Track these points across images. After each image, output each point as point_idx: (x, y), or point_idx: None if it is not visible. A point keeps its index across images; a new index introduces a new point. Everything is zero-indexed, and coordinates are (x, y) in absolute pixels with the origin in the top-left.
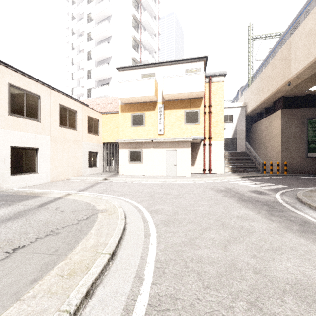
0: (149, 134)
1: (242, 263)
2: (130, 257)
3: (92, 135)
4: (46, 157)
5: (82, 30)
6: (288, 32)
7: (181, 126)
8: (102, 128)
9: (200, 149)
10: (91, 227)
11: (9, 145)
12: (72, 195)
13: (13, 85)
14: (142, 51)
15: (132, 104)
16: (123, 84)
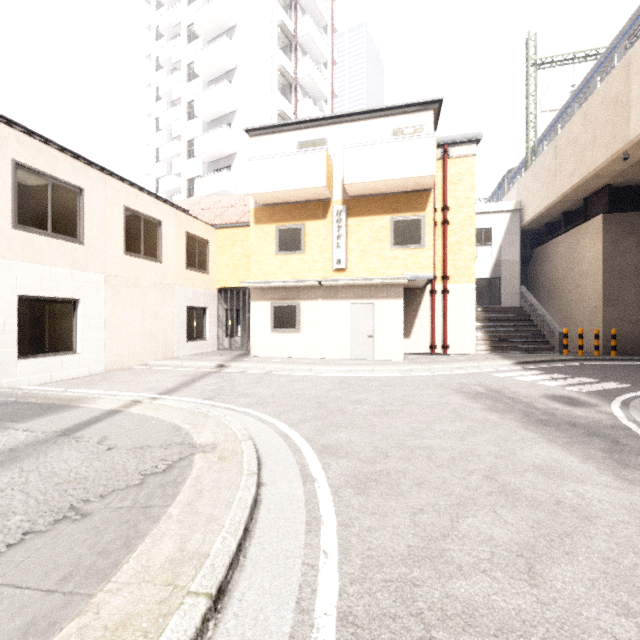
0: (314, 270)
1: (599, 638)
2: (267, 602)
3: (195, 272)
4: (96, 320)
5: (176, 58)
6: (620, 43)
7: (384, 251)
8: (216, 258)
9: (424, 301)
10: (171, 496)
11: (13, 293)
12: (143, 405)
13: (22, 165)
14: (299, 99)
15: (277, 206)
16: (258, 163)
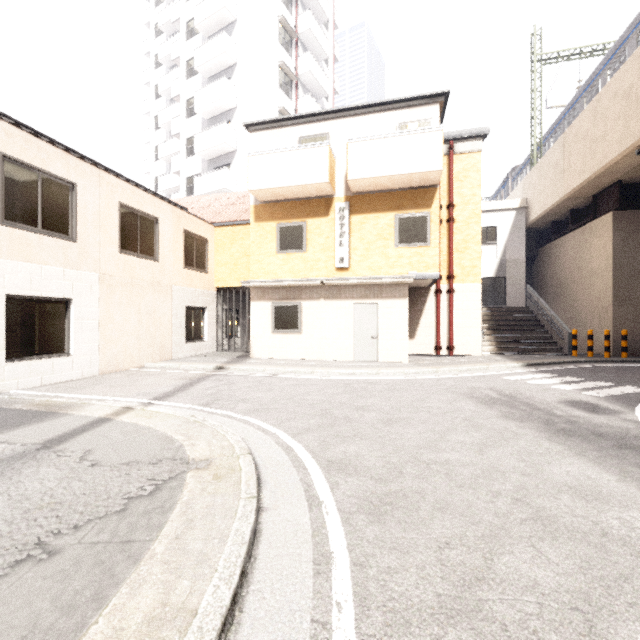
0: (316, 269)
1: None
2: None
3: (193, 271)
4: (90, 320)
5: (175, 55)
6: (632, 35)
7: (389, 249)
8: (215, 257)
9: (428, 301)
10: (157, 527)
11: (1, 293)
12: (135, 412)
13: (10, 158)
14: (300, 95)
15: (278, 203)
16: (258, 158)
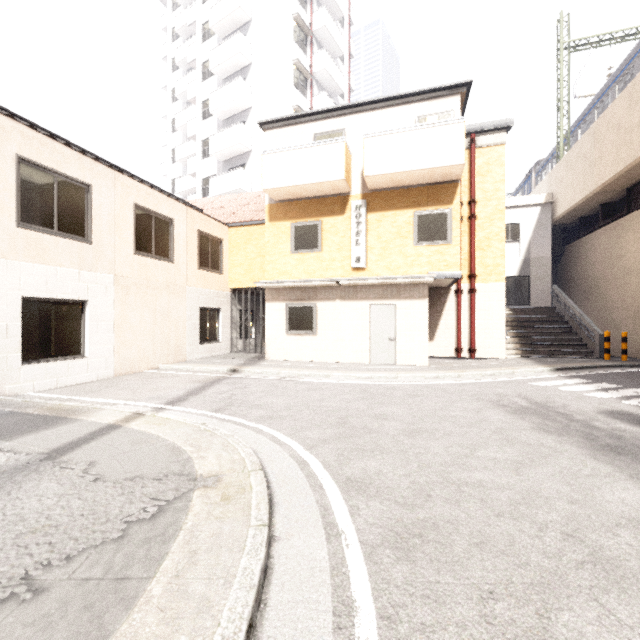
0: (331, 269)
1: None
2: None
3: (208, 272)
4: (105, 322)
5: (191, 57)
6: None
7: (407, 248)
8: (229, 258)
9: (448, 302)
10: (156, 560)
11: (17, 295)
12: (145, 419)
13: (26, 160)
14: (315, 94)
15: (293, 202)
16: (273, 156)
